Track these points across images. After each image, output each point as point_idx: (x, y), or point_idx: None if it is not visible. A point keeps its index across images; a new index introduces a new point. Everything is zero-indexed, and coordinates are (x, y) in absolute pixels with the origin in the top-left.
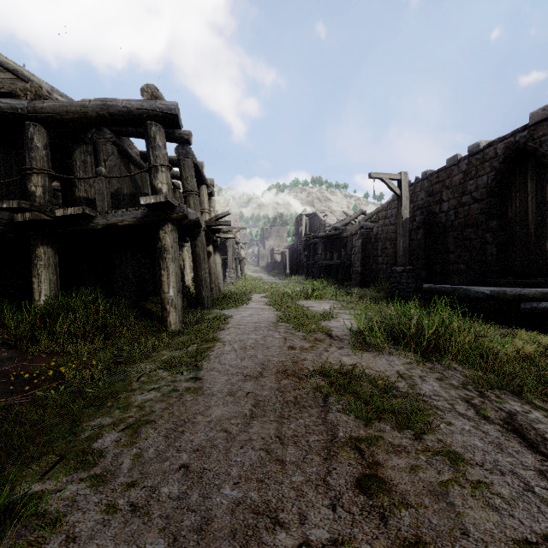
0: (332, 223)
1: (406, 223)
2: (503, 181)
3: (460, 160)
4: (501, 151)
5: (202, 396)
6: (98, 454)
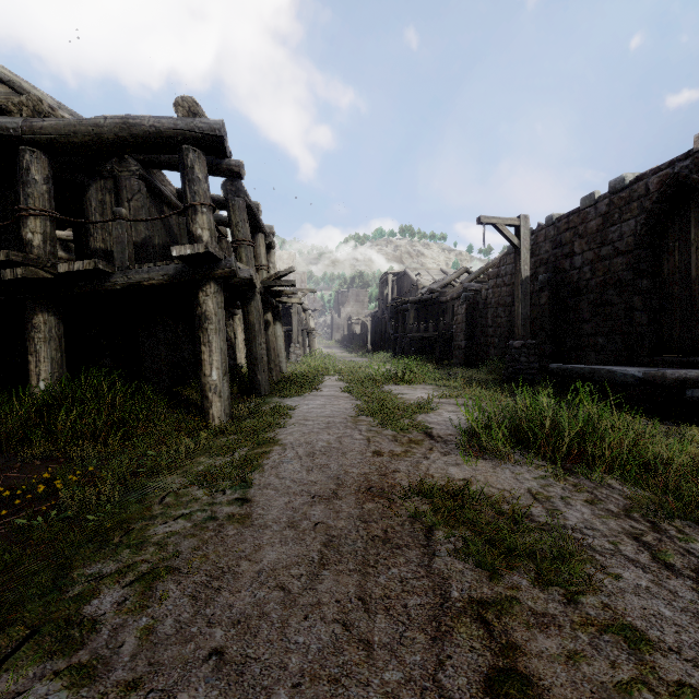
0: (427, 285)
1: (526, 283)
2: (657, 226)
3: (598, 200)
4: (654, 186)
5: (250, 528)
6: (87, 626)
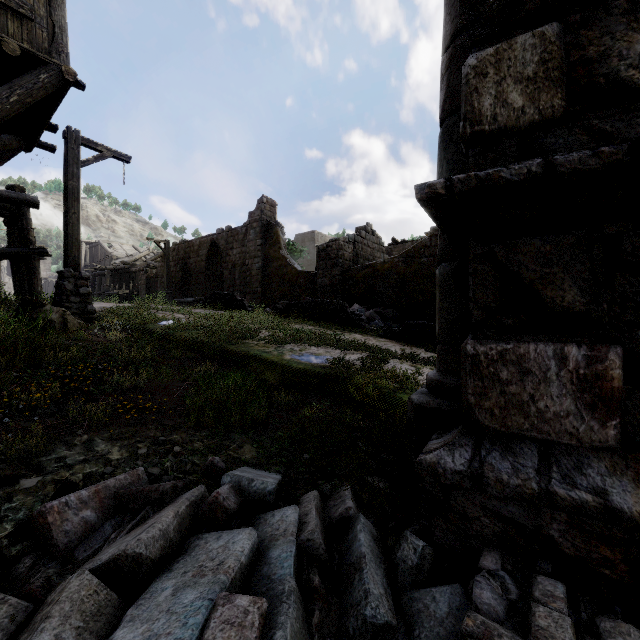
0: (121, 257)
1: (169, 268)
2: (211, 254)
3: (197, 239)
4: (209, 241)
5: None
6: None
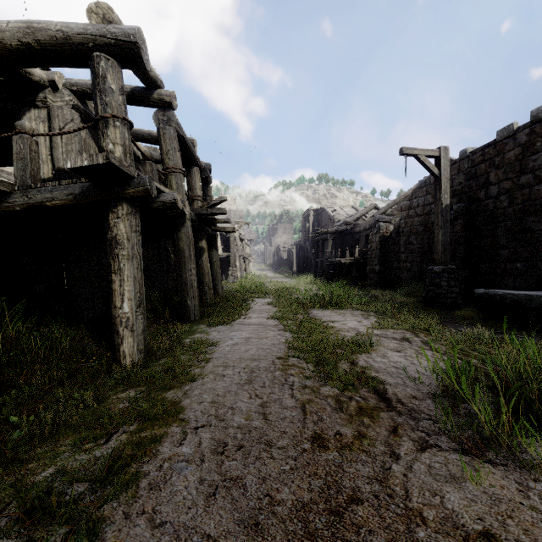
0: (341, 219)
1: (446, 211)
2: None
3: (517, 130)
4: None
5: None
6: None
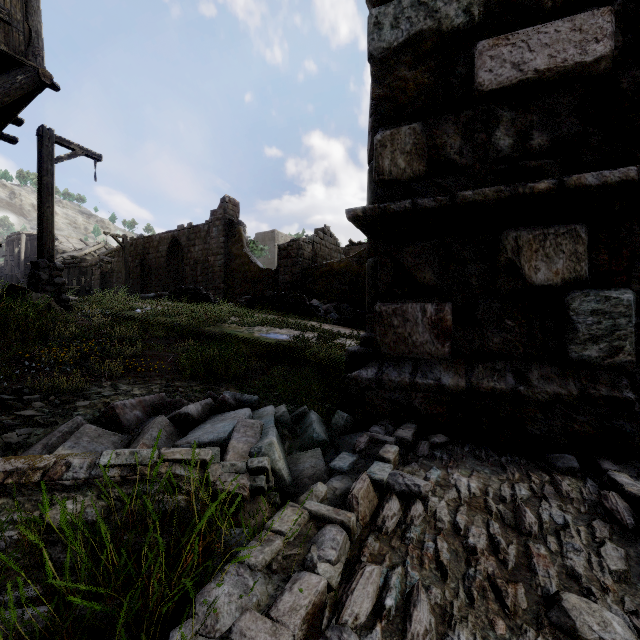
0: (67, 251)
1: (127, 263)
2: (172, 250)
3: (157, 235)
4: (170, 237)
5: None
6: None
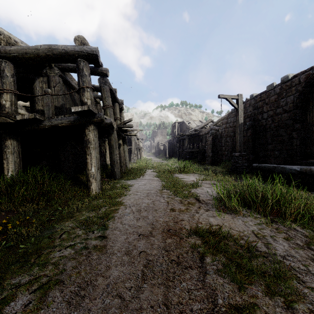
0: (193, 127)
1: (241, 126)
2: (304, 98)
3: (275, 86)
4: (303, 79)
5: (104, 255)
6: None
